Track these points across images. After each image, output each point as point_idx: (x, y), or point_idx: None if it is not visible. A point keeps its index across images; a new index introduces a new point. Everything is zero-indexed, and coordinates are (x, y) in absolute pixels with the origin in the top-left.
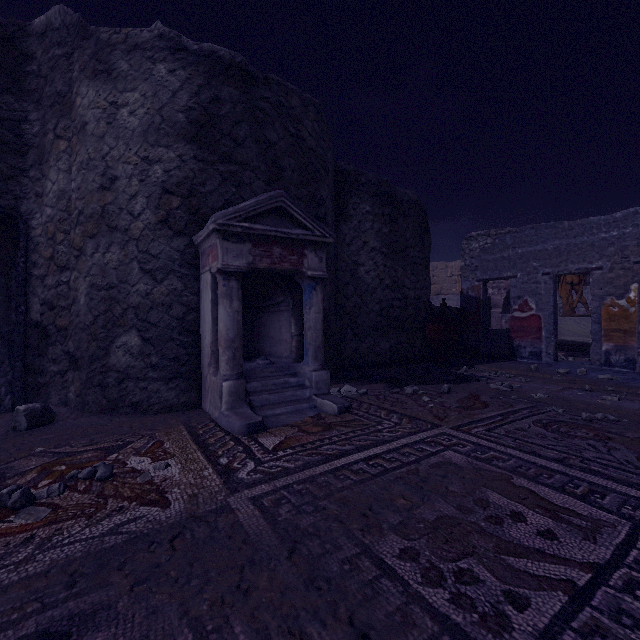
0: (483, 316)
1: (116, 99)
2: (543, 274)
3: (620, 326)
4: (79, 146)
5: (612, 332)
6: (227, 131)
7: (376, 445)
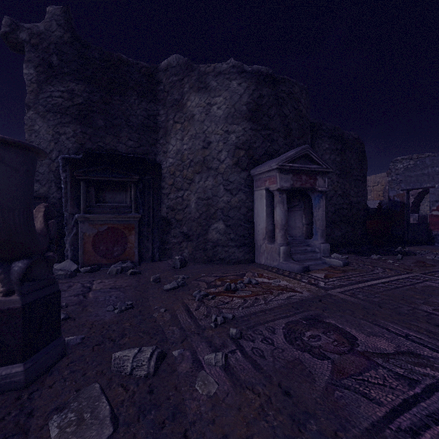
0: (406, 214)
1: (210, 101)
2: None
3: None
4: (190, 127)
5: None
6: (265, 112)
7: (381, 278)
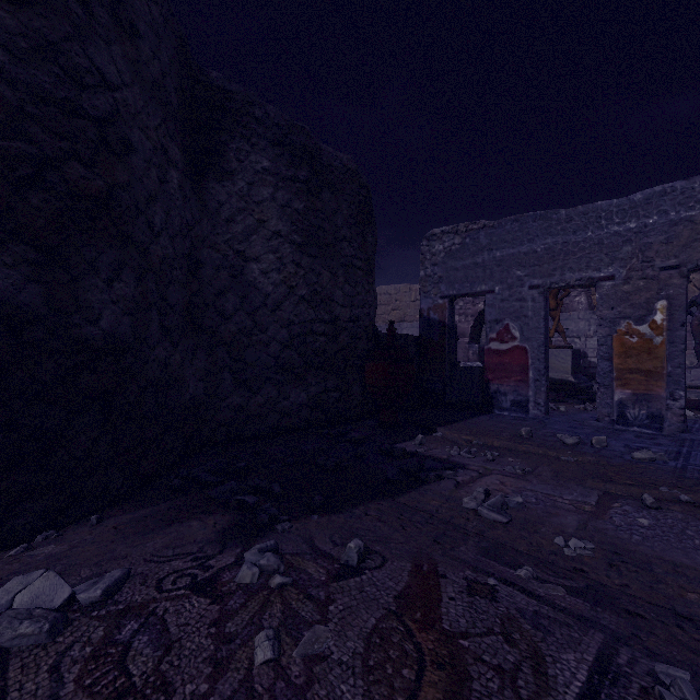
0: (449, 348)
1: None
2: (530, 287)
3: (640, 364)
4: None
5: (629, 373)
6: None
7: None
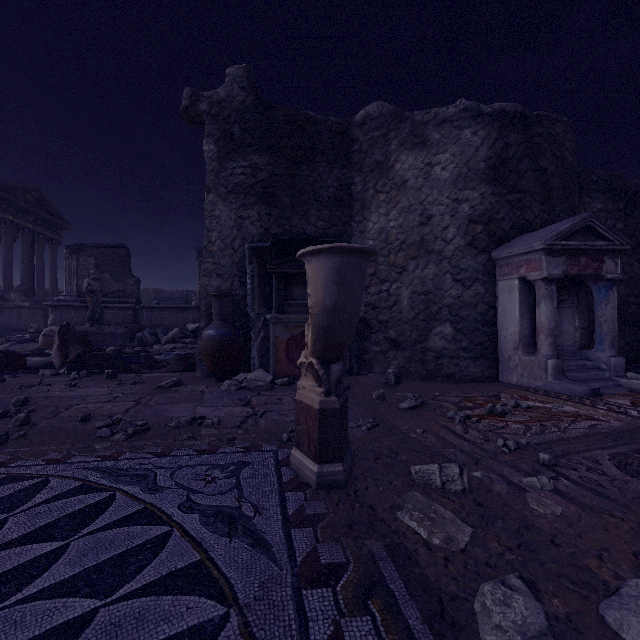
0: None
1: (430, 161)
2: None
3: None
4: (400, 197)
5: None
6: (513, 168)
7: None
